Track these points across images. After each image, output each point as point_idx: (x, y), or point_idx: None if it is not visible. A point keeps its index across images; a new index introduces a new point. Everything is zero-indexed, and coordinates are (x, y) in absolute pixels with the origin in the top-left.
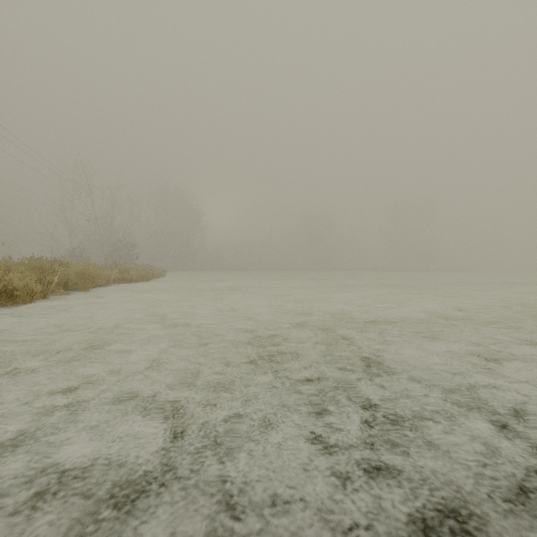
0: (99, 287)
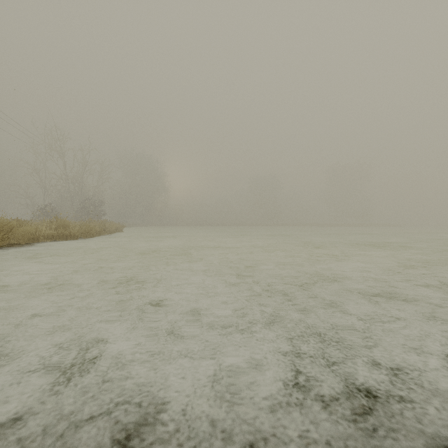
0: (10, 247)
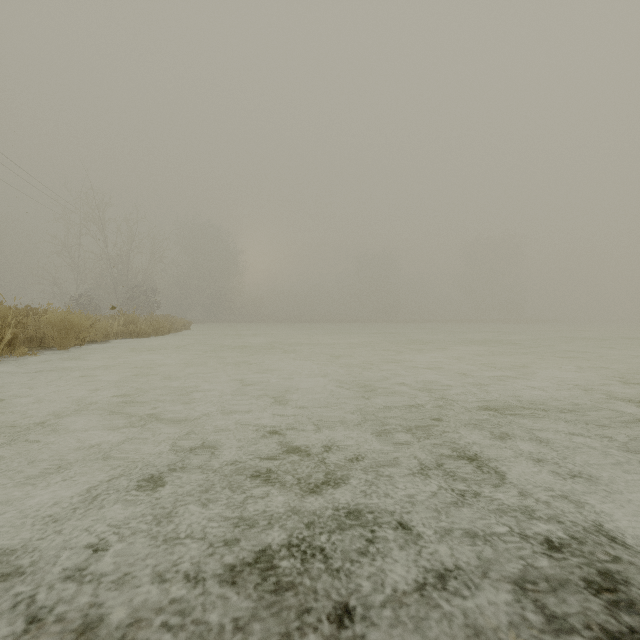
0: (91, 344)
